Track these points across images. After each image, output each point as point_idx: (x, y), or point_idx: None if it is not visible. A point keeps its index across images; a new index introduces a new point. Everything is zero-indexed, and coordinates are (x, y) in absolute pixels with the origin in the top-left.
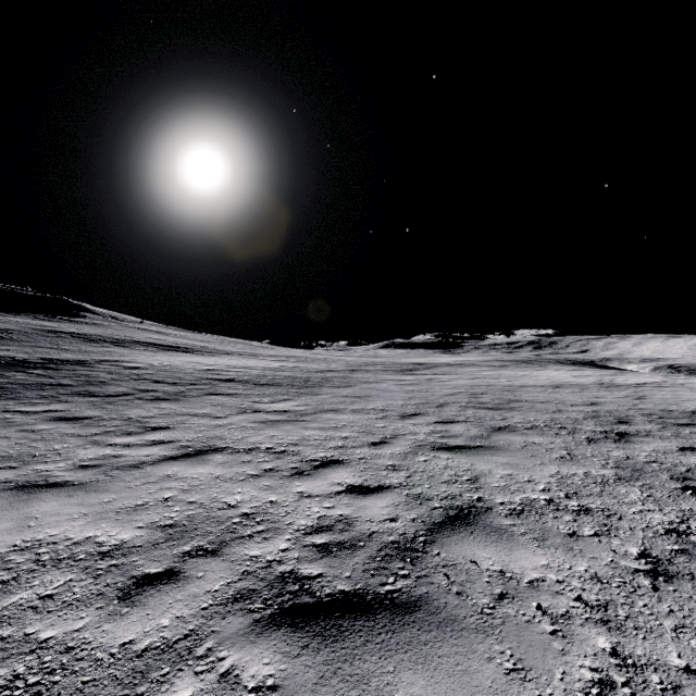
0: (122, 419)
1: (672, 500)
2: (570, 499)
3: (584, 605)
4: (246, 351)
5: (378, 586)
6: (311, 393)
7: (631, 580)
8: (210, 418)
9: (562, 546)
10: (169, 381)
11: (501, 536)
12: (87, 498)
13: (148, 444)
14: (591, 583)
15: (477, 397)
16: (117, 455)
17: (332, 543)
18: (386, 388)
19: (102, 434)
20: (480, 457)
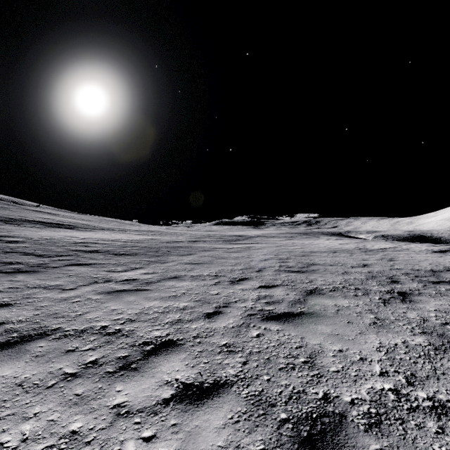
0: None
1: None
2: (414, 387)
3: None
4: (117, 227)
5: None
6: (160, 261)
7: None
8: (59, 290)
9: None
10: (38, 253)
11: None
12: None
13: None
14: None
15: (285, 262)
16: None
17: None
18: (218, 255)
19: None
20: (306, 327)
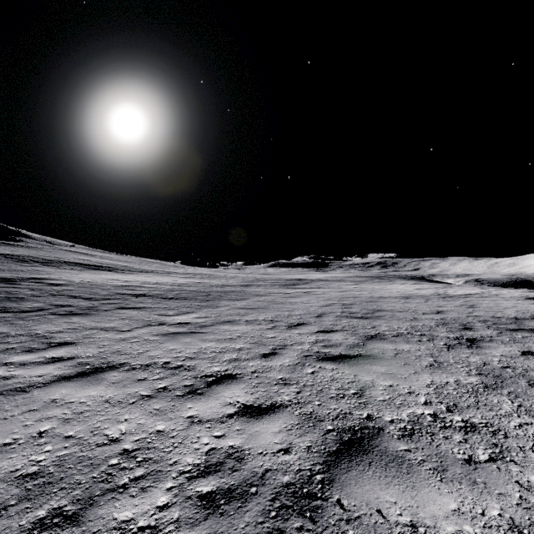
0: (28, 335)
1: None
2: (452, 413)
3: None
4: (160, 270)
5: None
6: (211, 305)
7: None
8: (116, 331)
9: (465, 478)
10: (85, 296)
11: (401, 468)
12: None
13: (46, 362)
14: None
15: (348, 307)
16: (8, 376)
17: (220, 491)
18: (274, 301)
19: (2, 352)
20: (361, 367)
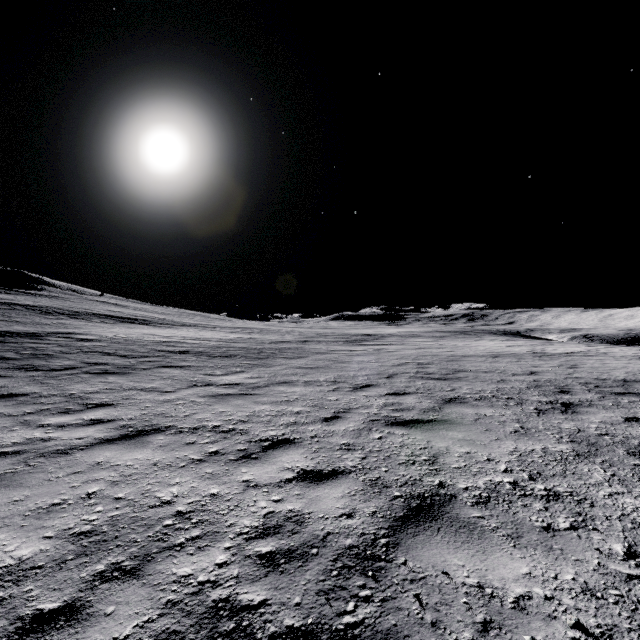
0: (62, 395)
1: (637, 480)
2: (535, 482)
3: (585, 634)
4: (203, 323)
5: (336, 618)
6: (264, 364)
7: (627, 591)
8: (158, 392)
9: (541, 545)
10: (120, 353)
11: (472, 534)
12: None
13: (85, 424)
14: (584, 599)
15: (425, 367)
16: (47, 438)
17: (279, 551)
18: (337, 359)
19: (36, 413)
20: (435, 432)
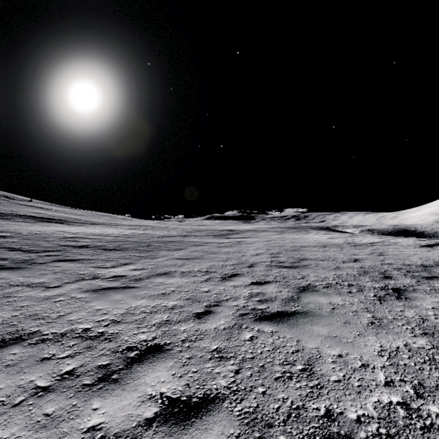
0: None
1: None
2: (425, 400)
3: None
4: (109, 222)
5: None
6: (150, 256)
7: None
8: (43, 288)
9: None
10: (25, 248)
11: None
12: None
13: None
14: None
15: (276, 256)
16: None
17: None
18: (209, 250)
19: None
20: (301, 328)
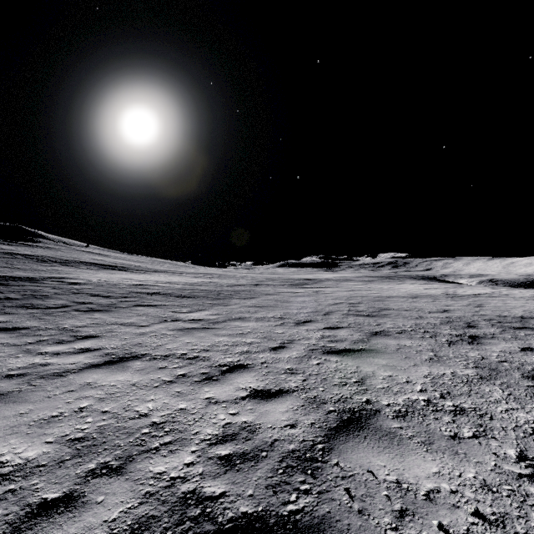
0: (57, 328)
1: (529, 398)
2: (445, 399)
3: (482, 520)
4: (172, 270)
5: (281, 506)
6: (222, 303)
7: (518, 487)
8: (135, 326)
9: (448, 450)
10: (104, 294)
11: (392, 441)
12: (4, 410)
13: (76, 352)
14: (482, 492)
15: (355, 306)
16: (45, 363)
17: (235, 454)
18: (283, 299)
19: (36, 343)
20: (363, 359)
